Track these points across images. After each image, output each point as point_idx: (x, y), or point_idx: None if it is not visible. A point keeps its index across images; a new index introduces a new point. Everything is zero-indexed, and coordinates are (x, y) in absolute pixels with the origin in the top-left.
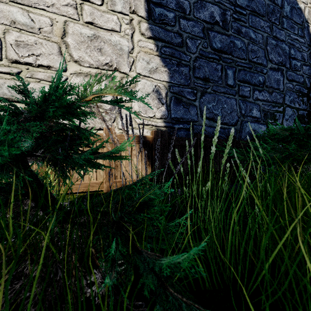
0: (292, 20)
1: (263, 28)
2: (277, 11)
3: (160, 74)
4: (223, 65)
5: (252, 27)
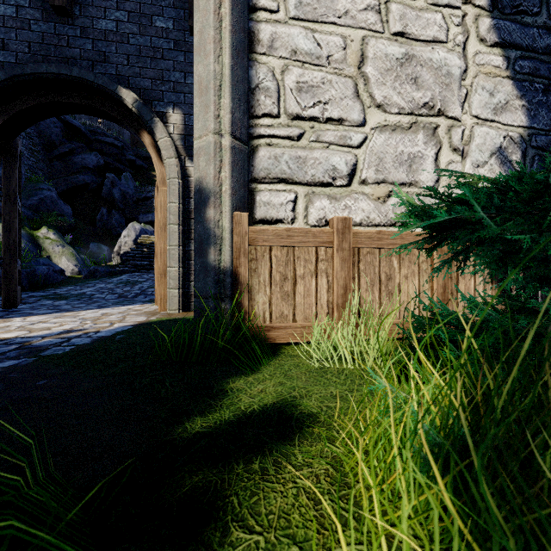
0: None
1: None
2: None
3: (513, 113)
4: None
5: None
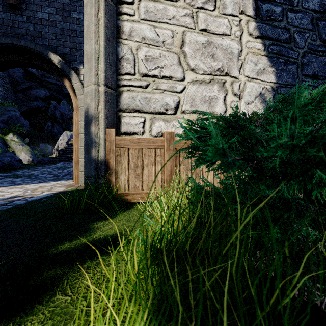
0: None
1: None
2: None
3: (267, 74)
4: None
5: None
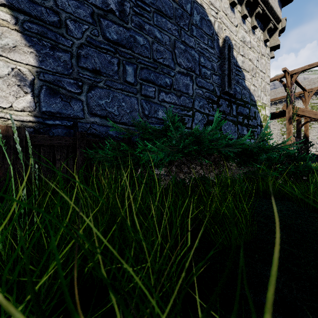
0: (202, 30)
1: (171, 30)
2: (186, 17)
3: (22, 54)
4: (120, 60)
5: (158, 26)
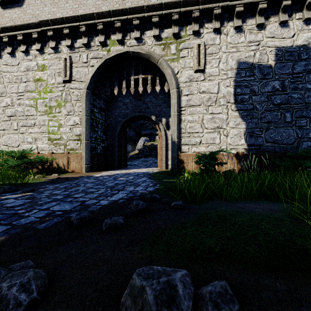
0: None
1: None
2: None
3: (241, 125)
4: (282, 112)
5: (309, 81)
